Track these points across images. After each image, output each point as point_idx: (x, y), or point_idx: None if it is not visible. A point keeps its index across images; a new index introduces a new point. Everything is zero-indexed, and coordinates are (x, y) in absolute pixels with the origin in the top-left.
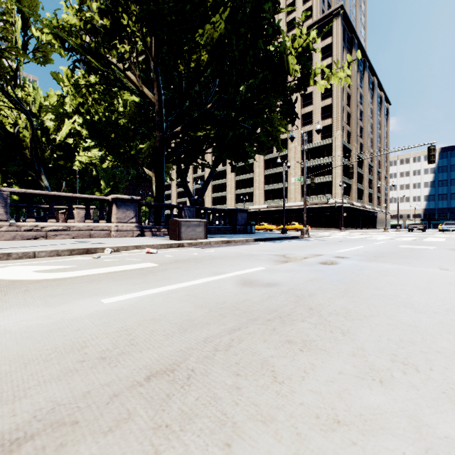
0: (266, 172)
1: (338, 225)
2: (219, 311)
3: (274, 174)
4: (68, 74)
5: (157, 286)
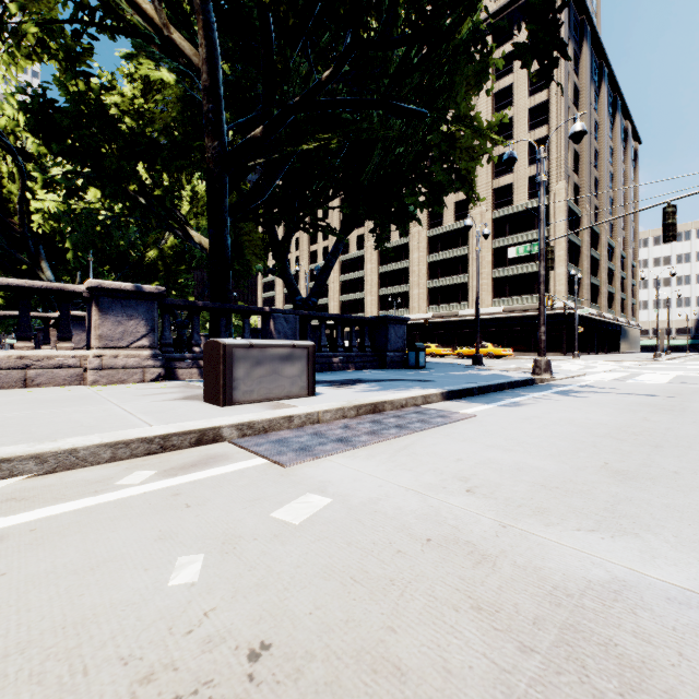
0: (430, 258)
1: (561, 348)
2: None
3: (445, 261)
4: None
5: None
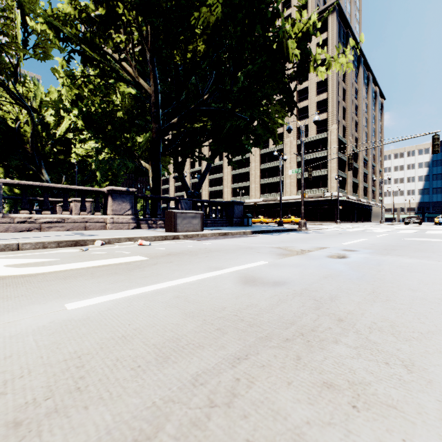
0: (262, 166)
1: (334, 218)
2: (216, 324)
3: (270, 168)
4: (63, 64)
5: (141, 284)
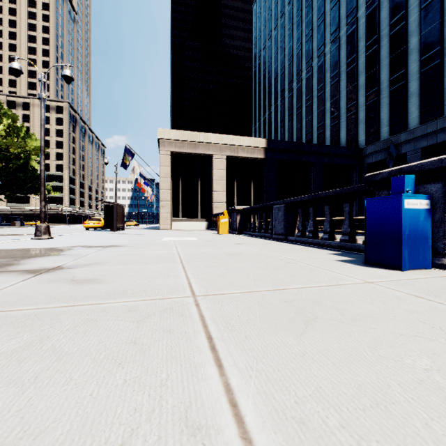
0: None
1: None
2: None
3: None
4: None
5: None
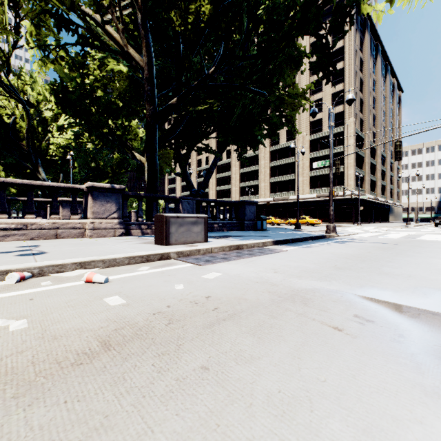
0: (272, 164)
1: (351, 219)
2: None
3: (281, 166)
4: (31, 28)
5: None
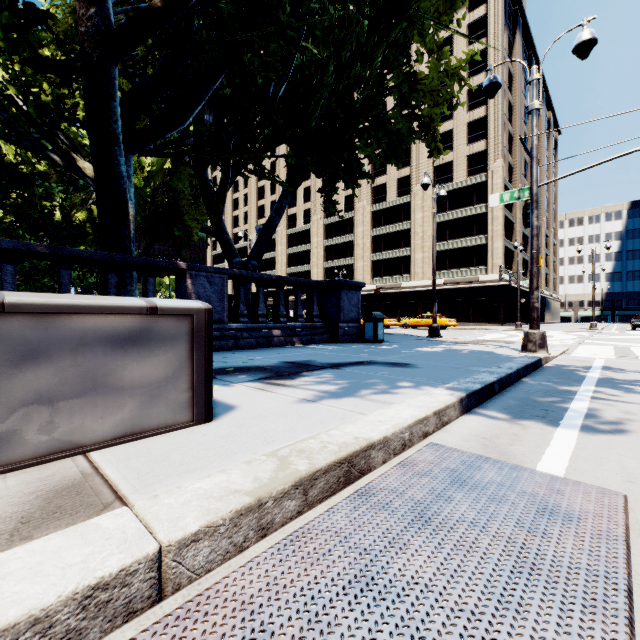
0: (374, 232)
1: (498, 318)
2: None
3: (388, 235)
4: None
5: None
